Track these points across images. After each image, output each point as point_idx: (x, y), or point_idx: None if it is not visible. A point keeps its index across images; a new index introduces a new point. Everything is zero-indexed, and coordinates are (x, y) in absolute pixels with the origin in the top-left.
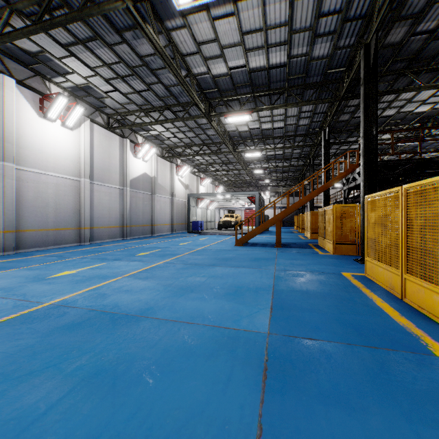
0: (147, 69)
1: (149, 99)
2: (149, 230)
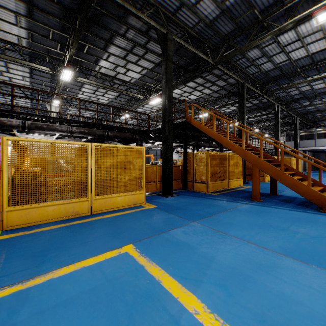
0: None
1: None
2: None
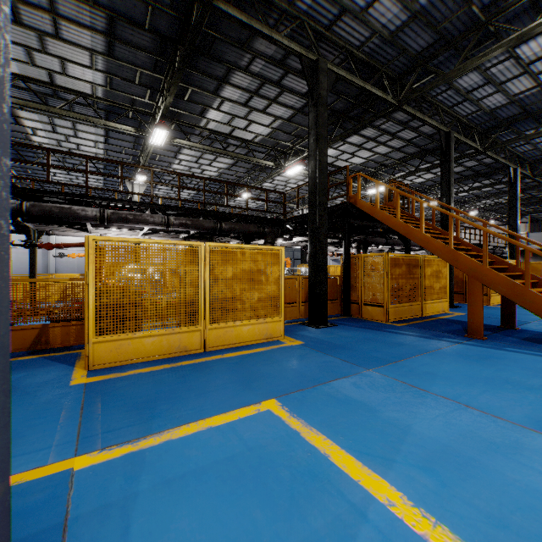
0: None
1: None
2: None
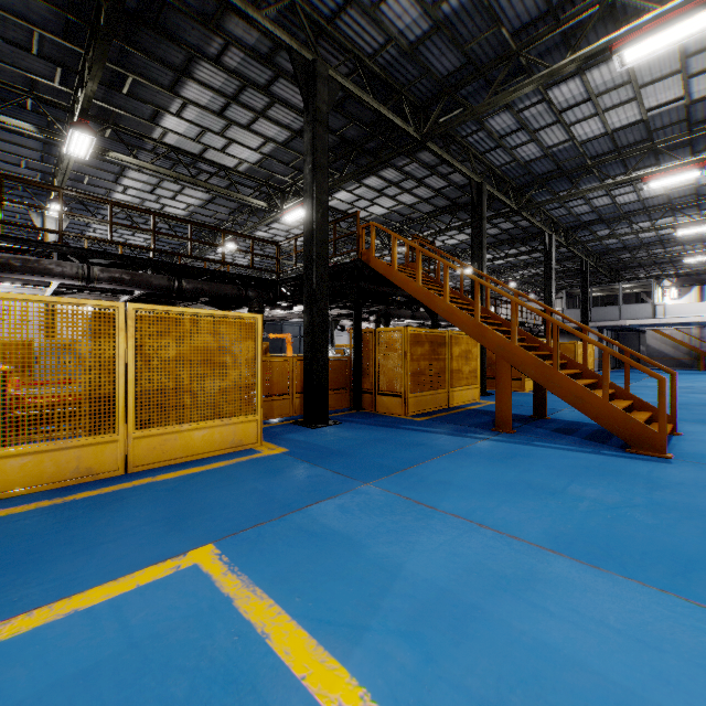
0: None
1: None
2: None
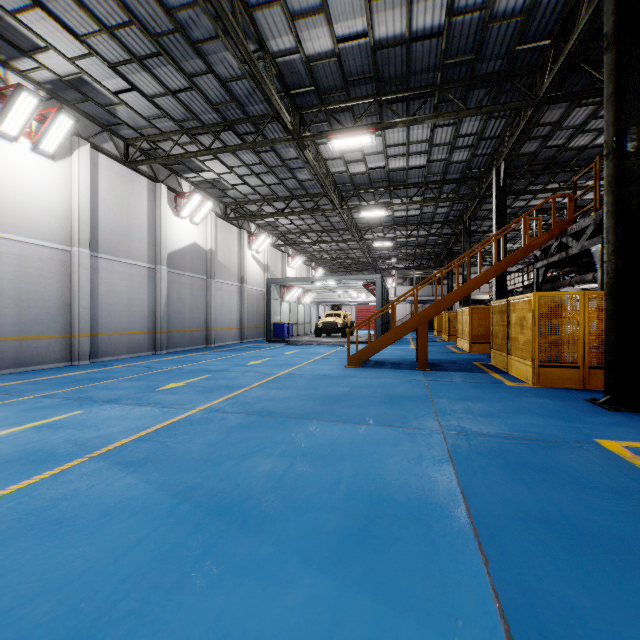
0: (184, 41)
1: (195, 107)
2: (201, 337)
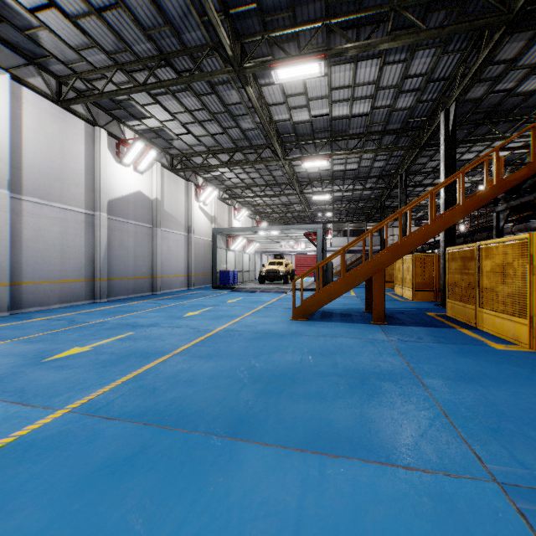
0: None
1: (126, 35)
2: (147, 284)
